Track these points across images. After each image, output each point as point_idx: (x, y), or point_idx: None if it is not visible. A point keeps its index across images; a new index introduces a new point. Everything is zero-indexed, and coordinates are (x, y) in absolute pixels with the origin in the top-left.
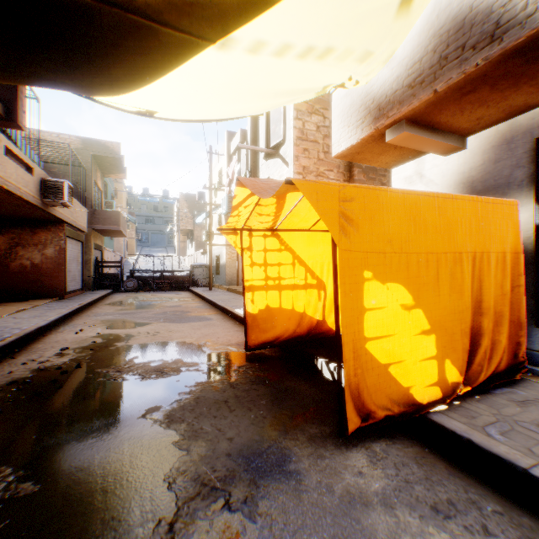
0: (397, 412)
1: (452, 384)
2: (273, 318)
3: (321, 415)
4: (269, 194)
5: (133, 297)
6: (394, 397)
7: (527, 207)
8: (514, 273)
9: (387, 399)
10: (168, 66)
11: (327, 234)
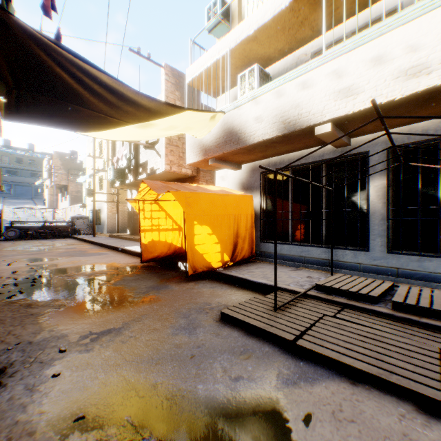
0: (206, 270)
1: (226, 261)
2: (155, 246)
3: (180, 278)
4: (159, 191)
5: (22, 244)
6: (205, 265)
7: (258, 197)
8: (252, 222)
9: (203, 266)
10: (110, 128)
11: None
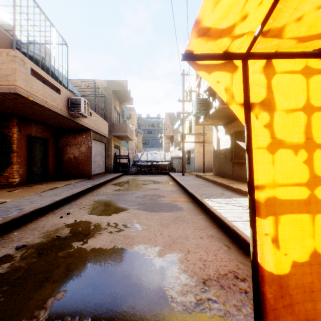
0: None
1: None
2: None
3: None
4: None
5: (131, 179)
6: None
7: None
8: None
9: None
10: None
11: None
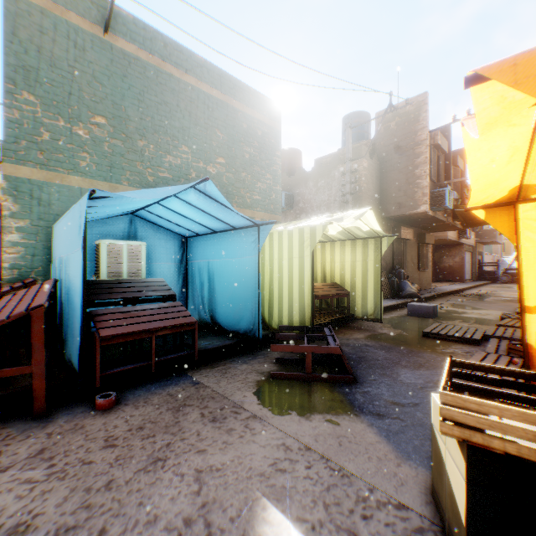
0: None
1: None
2: None
3: None
4: None
5: (504, 285)
6: None
7: None
8: None
9: None
10: None
11: None
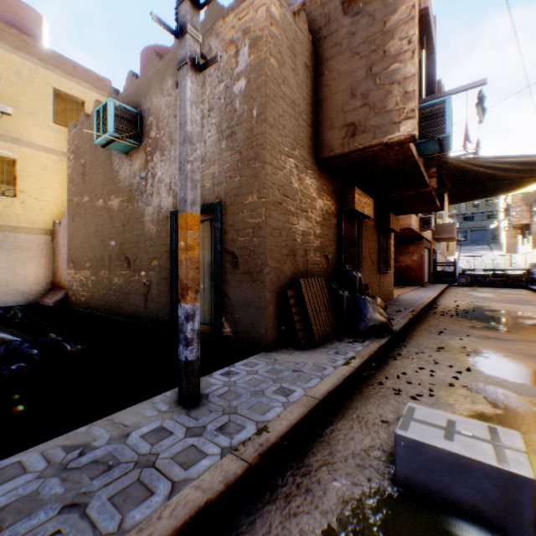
0: None
1: None
2: None
3: None
4: None
5: (469, 290)
6: None
7: None
8: None
9: None
10: (527, 185)
11: None
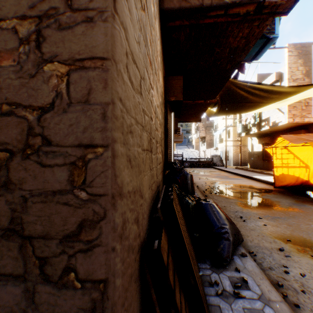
0: None
1: None
2: (284, 178)
3: (312, 202)
4: (294, 142)
5: (193, 170)
6: None
7: None
8: None
9: None
10: (257, 108)
11: (309, 146)
